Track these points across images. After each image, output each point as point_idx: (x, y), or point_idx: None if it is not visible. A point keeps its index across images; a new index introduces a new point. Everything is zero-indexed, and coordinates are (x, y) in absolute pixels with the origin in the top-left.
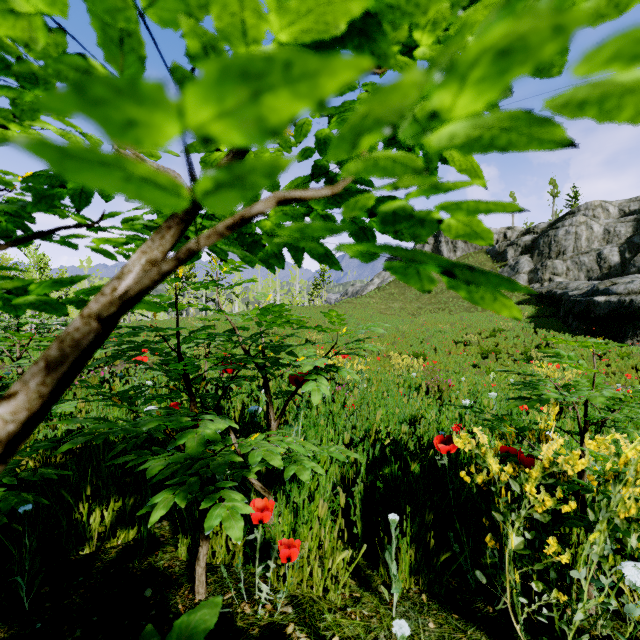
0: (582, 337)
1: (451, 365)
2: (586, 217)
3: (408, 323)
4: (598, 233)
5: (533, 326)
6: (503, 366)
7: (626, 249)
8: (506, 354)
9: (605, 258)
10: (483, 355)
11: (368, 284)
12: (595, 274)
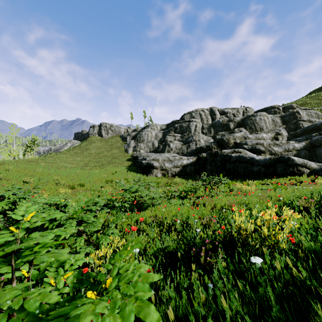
0: (139, 174)
1: (93, 187)
2: (151, 129)
3: (82, 168)
4: (154, 135)
5: (127, 170)
6: (111, 186)
7: (159, 142)
8: (114, 181)
9: (154, 144)
10: (106, 182)
11: (64, 146)
12: (152, 150)
